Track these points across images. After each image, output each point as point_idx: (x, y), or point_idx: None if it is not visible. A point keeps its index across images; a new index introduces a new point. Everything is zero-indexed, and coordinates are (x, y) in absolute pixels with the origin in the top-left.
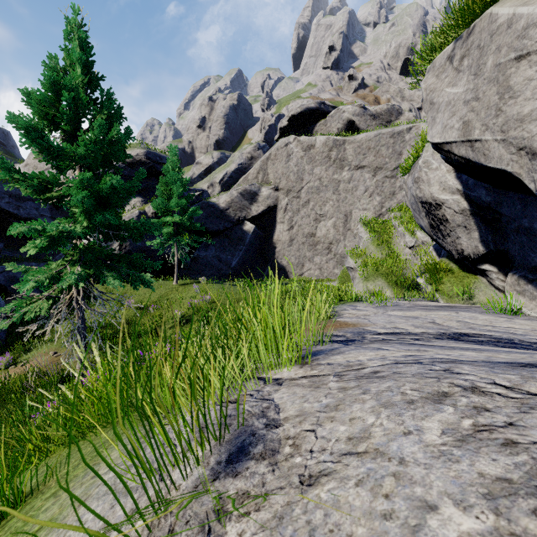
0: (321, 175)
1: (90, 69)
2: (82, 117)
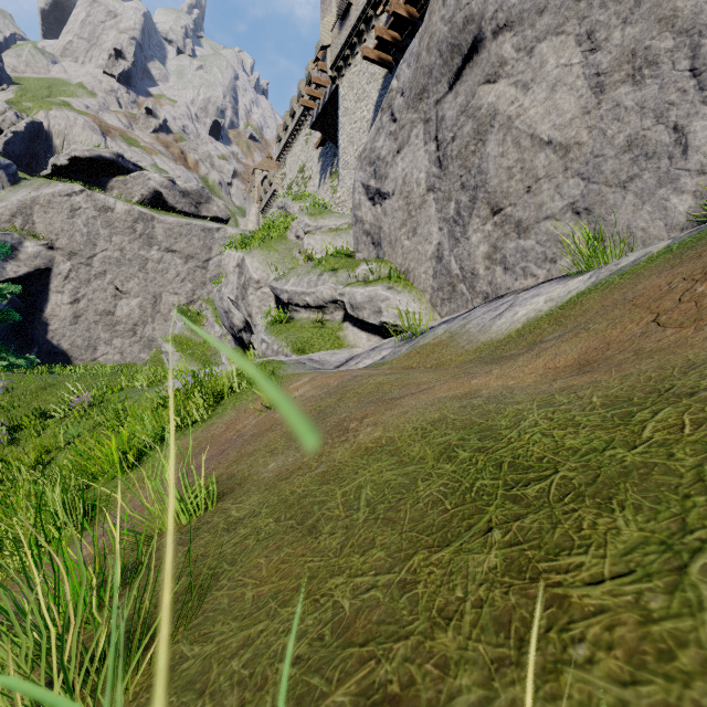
0: (124, 247)
1: None
2: None
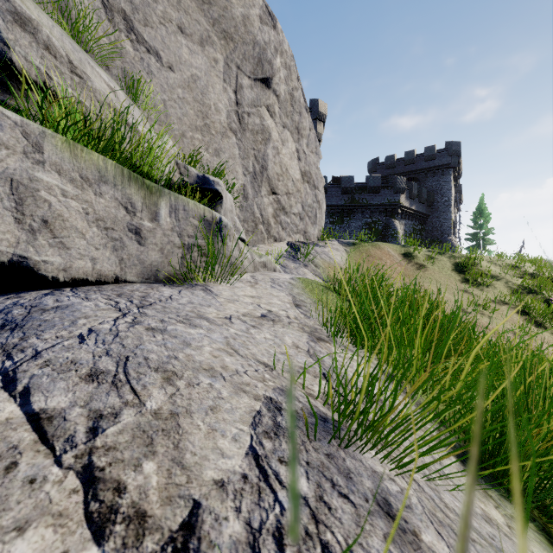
0: None
1: None
2: None
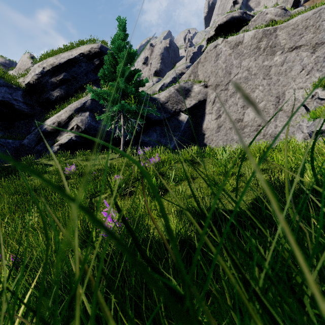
0: (250, 66)
1: None
2: None
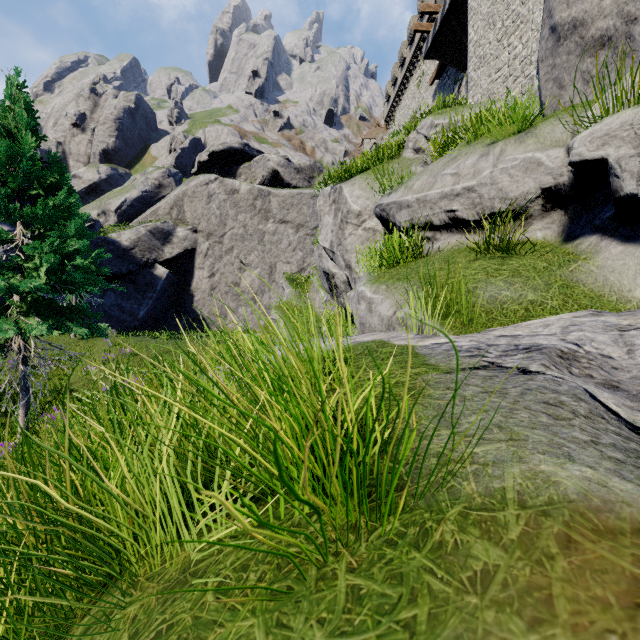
0: (246, 223)
1: (33, 130)
2: (33, 180)
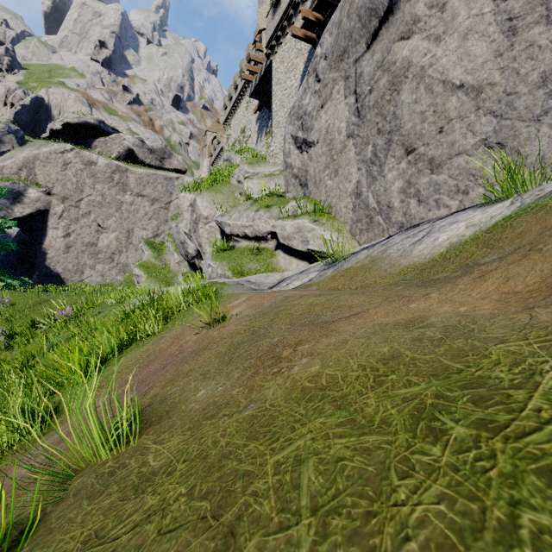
0: (104, 192)
1: None
2: None
